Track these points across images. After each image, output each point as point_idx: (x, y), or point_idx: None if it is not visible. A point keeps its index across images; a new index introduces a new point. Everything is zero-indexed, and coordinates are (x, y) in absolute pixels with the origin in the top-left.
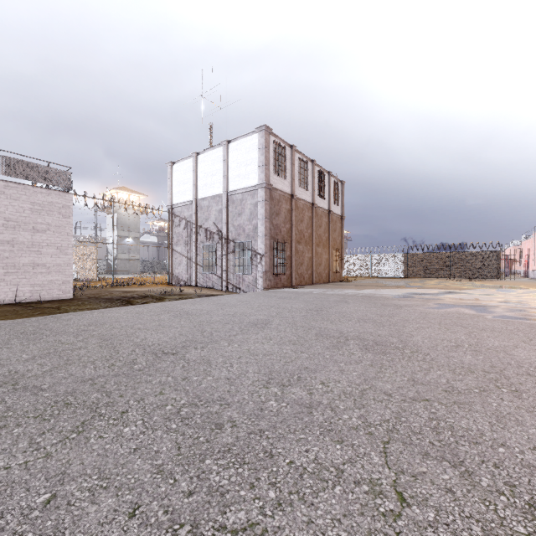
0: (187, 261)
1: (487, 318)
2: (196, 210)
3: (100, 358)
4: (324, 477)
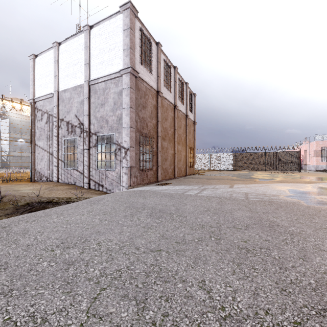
0: (48, 156)
1: None
2: (57, 103)
3: None
4: None
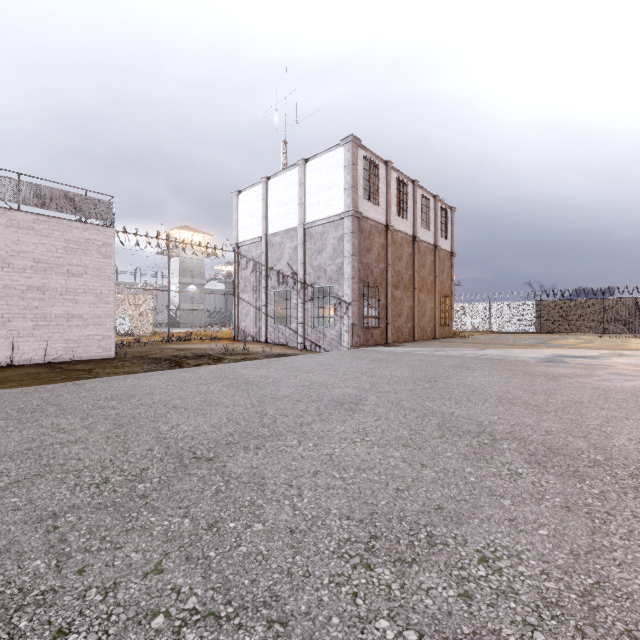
0: (255, 312)
1: None
2: (266, 248)
3: (94, 462)
4: None
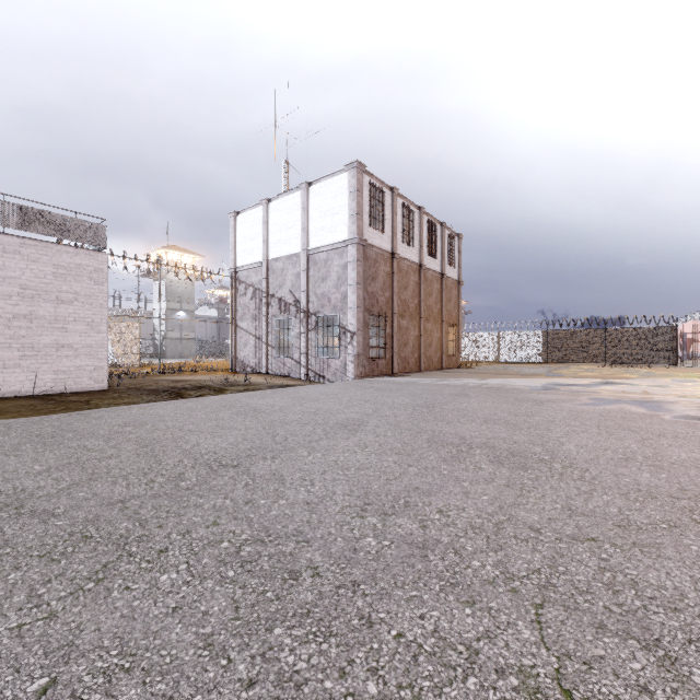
0: (255, 341)
1: (664, 419)
2: (267, 274)
3: (135, 470)
4: (450, 662)
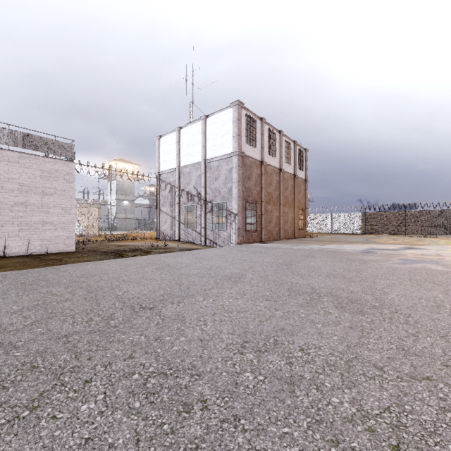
0: (171, 220)
1: None
2: (179, 176)
3: (81, 311)
4: None
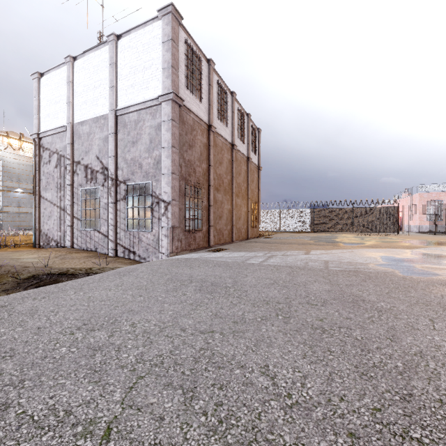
0: (59, 213)
1: None
2: (72, 139)
3: None
4: None
